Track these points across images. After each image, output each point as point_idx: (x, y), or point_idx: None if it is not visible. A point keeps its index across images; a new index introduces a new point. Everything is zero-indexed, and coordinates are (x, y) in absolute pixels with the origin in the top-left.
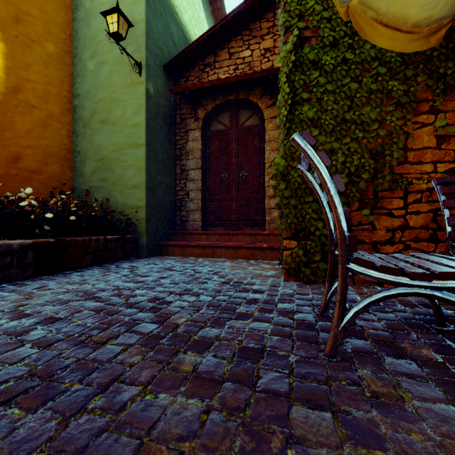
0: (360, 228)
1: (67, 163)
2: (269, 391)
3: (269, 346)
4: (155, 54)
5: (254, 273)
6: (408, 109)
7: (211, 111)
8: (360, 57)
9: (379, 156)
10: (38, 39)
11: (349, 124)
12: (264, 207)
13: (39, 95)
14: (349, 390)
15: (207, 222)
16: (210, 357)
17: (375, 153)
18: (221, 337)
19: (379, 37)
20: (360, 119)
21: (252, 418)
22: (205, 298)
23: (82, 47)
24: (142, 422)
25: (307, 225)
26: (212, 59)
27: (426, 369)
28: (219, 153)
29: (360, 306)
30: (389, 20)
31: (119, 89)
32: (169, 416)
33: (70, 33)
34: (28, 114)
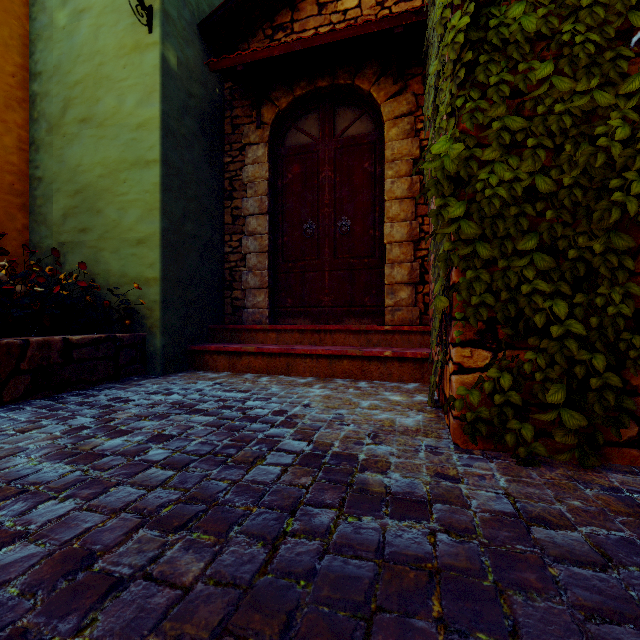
0: None
1: (18, 198)
2: None
3: None
4: None
5: (375, 420)
6: None
7: (286, 111)
8: None
9: None
10: None
11: None
12: (381, 283)
13: None
14: None
15: (280, 309)
16: None
17: None
18: None
19: None
20: None
21: None
22: (240, 558)
23: None
24: None
25: (524, 310)
26: (287, 16)
27: None
28: (300, 187)
29: None
30: None
31: (111, 58)
32: None
33: None
34: None
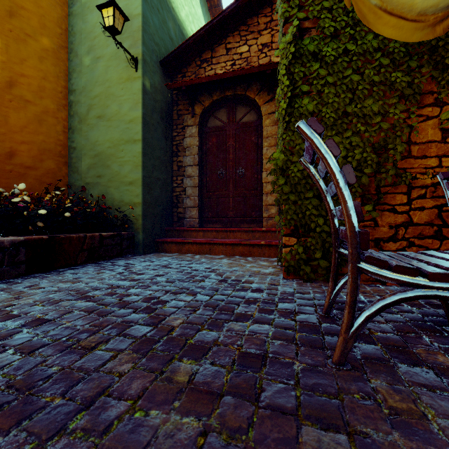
0: (361, 225)
1: (63, 159)
2: (274, 407)
3: (271, 352)
4: (151, 49)
5: (252, 270)
6: (412, 101)
7: (208, 107)
8: (362, 48)
9: (381, 150)
10: (33, 33)
11: (350, 117)
12: (261, 204)
13: (34, 90)
14: (364, 406)
15: (204, 218)
16: (208, 365)
17: (378, 147)
18: (219, 341)
19: (384, 25)
20: (362, 112)
21: (256, 442)
22: (202, 298)
23: (78, 42)
24: (129, 448)
25: (307, 222)
26: (209, 54)
27: (446, 379)
28: (216, 150)
29: (373, 309)
30: (393, 8)
31: (115, 84)
32: (161, 440)
33: (66, 28)
34: (22, 109)
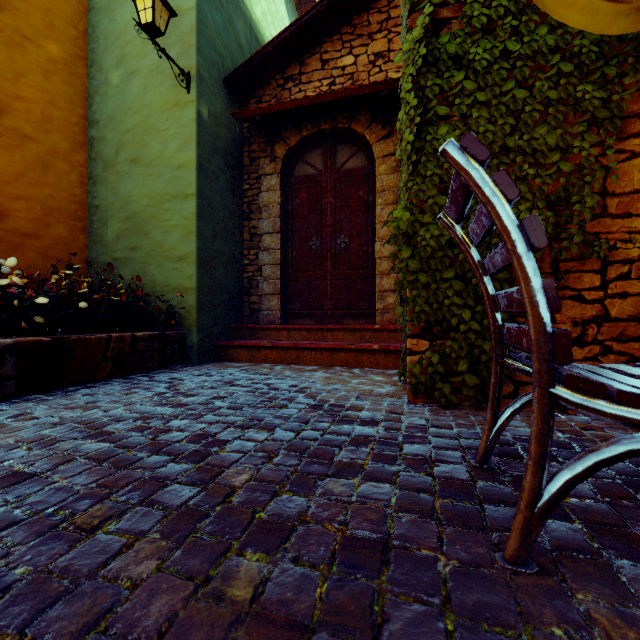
0: None
1: (80, 223)
2: None
3: (396, 536)
4: (211, 60)
5: (360, 390)
6: (609, 129)
7: (295, 148)
8: (530, 47)
9: (561, 206)
10: (34, 36)
11: (512, 154)
12: (373, 290)
13: (36, 120)
14: None
15: (290, 311)
16: (288, 564)
17: (555, 200)
18: (309, 515)
19: (567, 8)
20: (531, 146)
21: None
22: (282, 435)
23: (103, 50)
24: None
25: (446, 316)
26: (296, 69)
27: None
28: (307, 210)
29: (578, 468)
30: None
31: (156, 112)
32: None
33: (85, 29)
34: (18, 148)
